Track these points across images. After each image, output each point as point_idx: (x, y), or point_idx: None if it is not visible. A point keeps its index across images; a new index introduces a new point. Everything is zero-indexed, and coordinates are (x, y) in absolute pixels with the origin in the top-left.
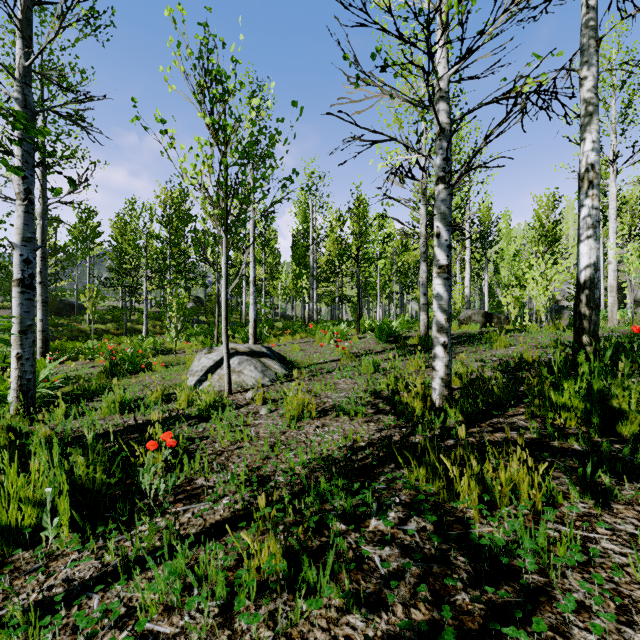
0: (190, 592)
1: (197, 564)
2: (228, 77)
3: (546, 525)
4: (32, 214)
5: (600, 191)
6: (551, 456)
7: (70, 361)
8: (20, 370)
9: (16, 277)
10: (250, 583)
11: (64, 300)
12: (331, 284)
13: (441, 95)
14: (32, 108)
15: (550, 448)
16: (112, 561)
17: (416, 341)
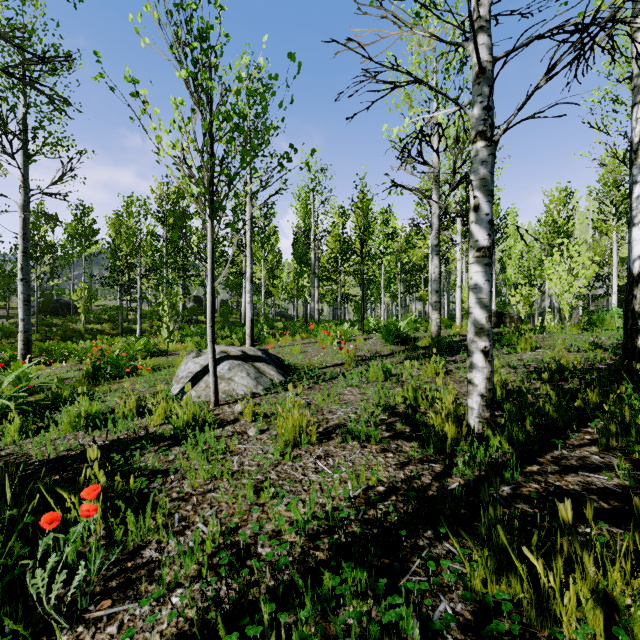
0: None
1: None
2: (211, 26)
3: None
4: None
5: (613, 186)
6: None
7: (57, 363)
8: None
9: None
10: None
11: (60, 299)
12: (333, 283)
13: (480, 24)
14: None
15: None
16: None
17: (427, 343)
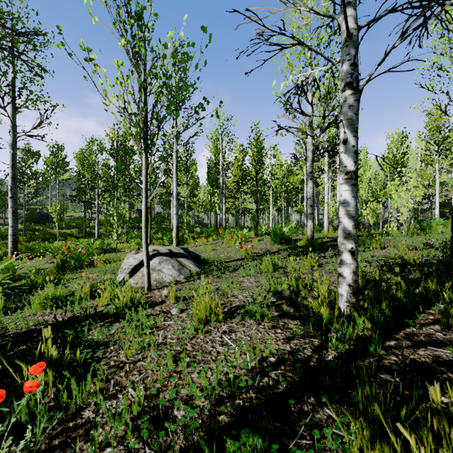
0: None
1: None
2: (144, 7)
3: None
4: None
5: (436, 130)
6: None
7: (37, 258)
8: None
9: None
10: None
11: (41, 212)
12: (236, 200)
13: (348, 0)
14: None
15: None
16: None
17: (304, 243)
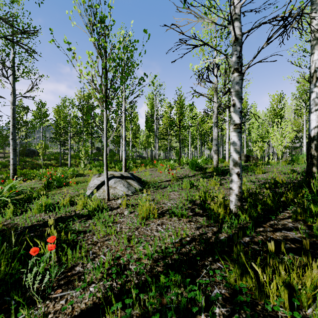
0: None
1: None
2: (106, 16)
3: None
4: None
5: (304, 92)
6: None
7: (29, 180)
8: None
9: None
10: None
11: (30, 149)
12: (165, 140)
13: (236, 17)
14: None
15: None
16: None
17: (211, 170)
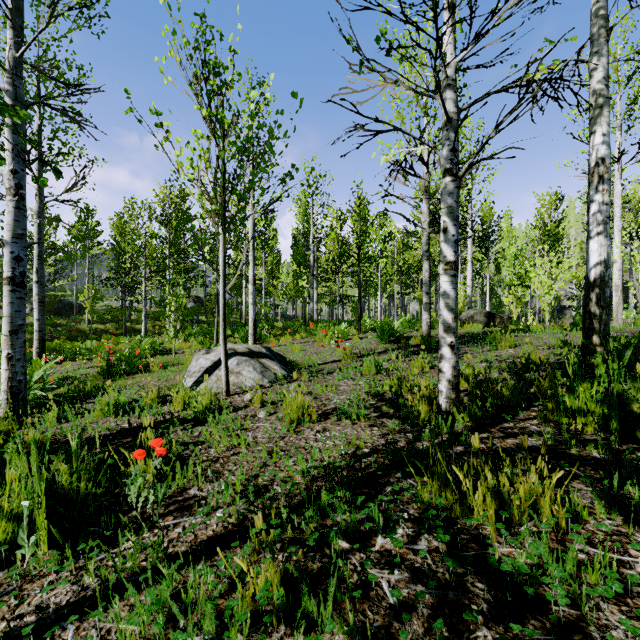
0: (176, 623)
1: (185, 589)
2: (225, 68)
3: (572, 545)
4: (23, 210)
5: None
6: (569, 465)
7: (68, 361)
8: (10, 371)
9: (6, 275)
10: (242, 616)
11: (63, 300)
12: (332, 284)
13: (448, 83)
14: (23, 100)
15: (567, 456)
16: (92, 584)
17: (418, 341)
